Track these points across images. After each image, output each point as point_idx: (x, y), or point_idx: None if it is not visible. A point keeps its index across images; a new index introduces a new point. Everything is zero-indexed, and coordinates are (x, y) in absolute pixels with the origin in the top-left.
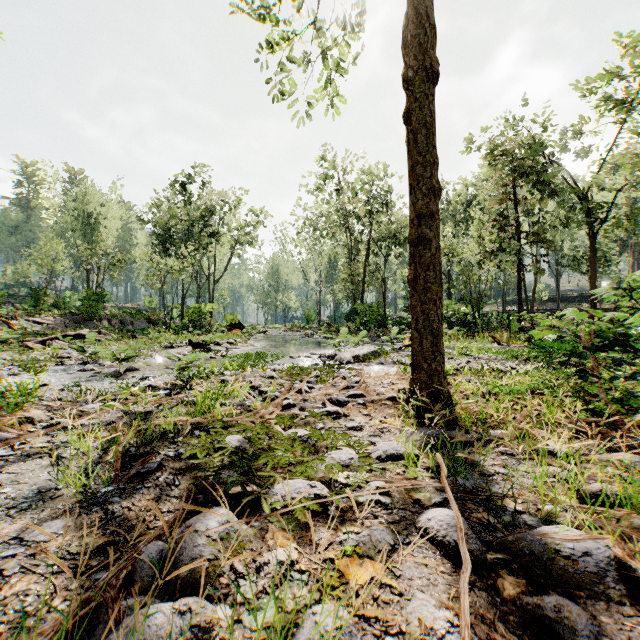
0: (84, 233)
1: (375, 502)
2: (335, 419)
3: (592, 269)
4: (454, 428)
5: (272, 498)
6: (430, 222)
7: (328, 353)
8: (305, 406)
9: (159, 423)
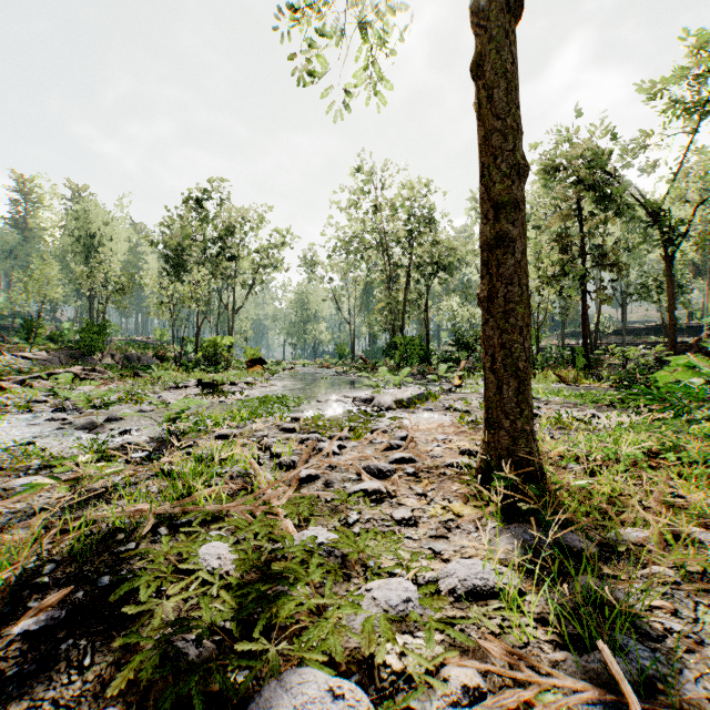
0: (86, 256)
1: None
2: (375, 503)
3: (671, 296)
4: (563, 526)
5: None
6: (514, 214)
7: (364, 395)
8: (332, 479)
9: (106, 515)
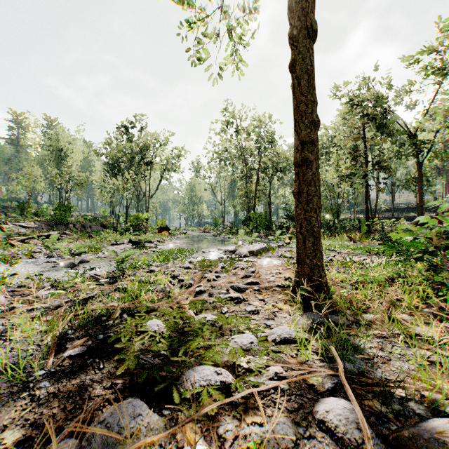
0: (57, 163)
1: (274, 388)
2: (237, 303)
3: (420, 188)
4: (334, 313)
5: (182, 385)
6: (312, 147)
7: (230, 249)
8: (213, 292)
9: (95, 308)
